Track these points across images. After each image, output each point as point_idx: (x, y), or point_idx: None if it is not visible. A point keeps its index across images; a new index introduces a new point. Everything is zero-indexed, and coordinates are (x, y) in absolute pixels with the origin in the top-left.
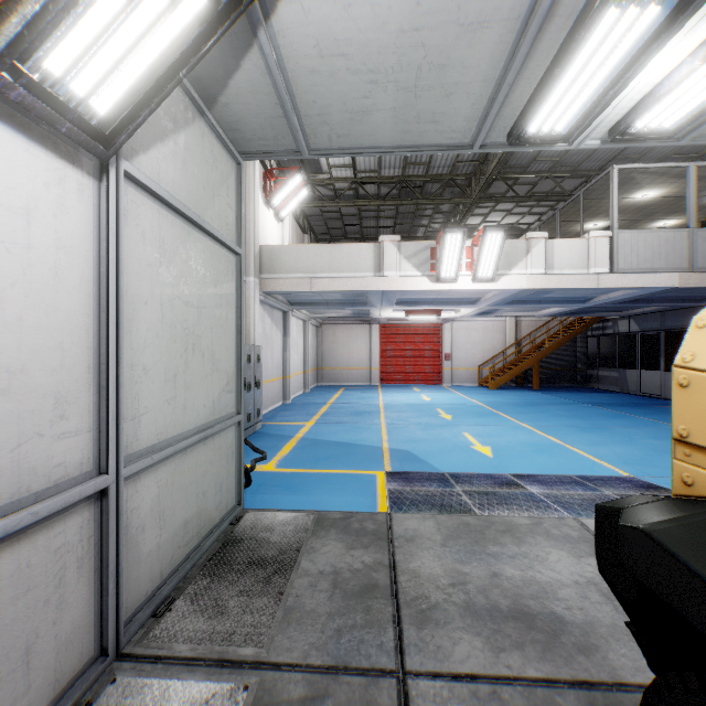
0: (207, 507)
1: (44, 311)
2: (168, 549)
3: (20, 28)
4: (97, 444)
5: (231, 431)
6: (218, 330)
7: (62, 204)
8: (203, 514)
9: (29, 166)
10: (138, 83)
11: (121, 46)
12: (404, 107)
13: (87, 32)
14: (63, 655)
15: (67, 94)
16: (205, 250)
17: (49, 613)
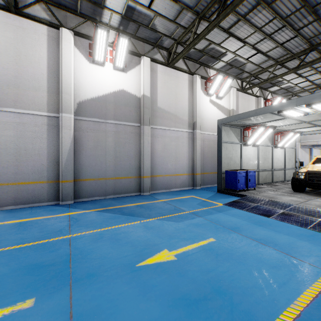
0: (291, 177)
1: (282, 158)
2: (288, 177)
3: (284, 146)
4: (284, 166)
5: (294, 170)
6: (292, 158)
7: (282, 151)
8: (290, 177)
9: (281, 150)
10: (288, 144)
11: (288, 144)
12: (319, 132)
13: (286, 144)
14: (283, 178)
15: (284, 147)
16: (291, 150)
17: (282, 175)
